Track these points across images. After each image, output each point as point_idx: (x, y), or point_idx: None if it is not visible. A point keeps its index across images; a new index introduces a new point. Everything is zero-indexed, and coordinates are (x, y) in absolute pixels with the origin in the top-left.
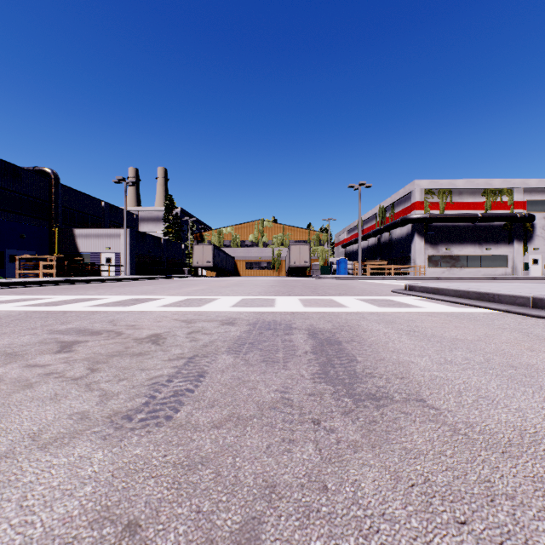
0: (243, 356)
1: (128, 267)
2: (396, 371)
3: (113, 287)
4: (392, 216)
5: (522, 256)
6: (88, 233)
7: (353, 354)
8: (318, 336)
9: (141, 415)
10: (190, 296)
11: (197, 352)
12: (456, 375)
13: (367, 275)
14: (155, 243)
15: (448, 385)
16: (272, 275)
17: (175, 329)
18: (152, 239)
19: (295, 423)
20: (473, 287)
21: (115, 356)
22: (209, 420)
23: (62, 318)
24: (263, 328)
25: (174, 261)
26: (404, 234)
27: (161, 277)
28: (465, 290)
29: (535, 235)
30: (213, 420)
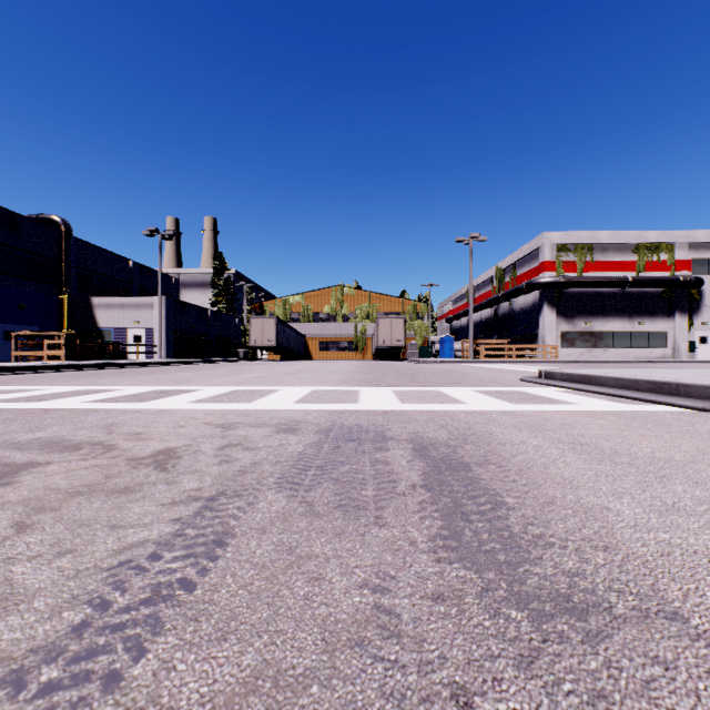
0: (303, 494)
1: (163, 348)
2: (587, 531)
3: (138, 374)
4: (514, 280)
5: (686, 333)
6: (111, 303)
7: (497, 491)
8: (429, 454)
9: (52, 669)
10: (239, 387)
11: (226, 485)
12: (707, 542)
13: (480, 358)
14: (199, 316)
15: (706, 568)
16: (355, 358)
17: (202, 441)
18: (196, 311)
19: (412, 704)
20: (638, 374)
21: (79, 494)
22: (206, 690)
23: (37, 420)
24: (341, 438)
25: (226, 339)
26: (529, 304)
27: (207, 360)
28: (631, 379)
29: (703, 305)
30: (214, 690)
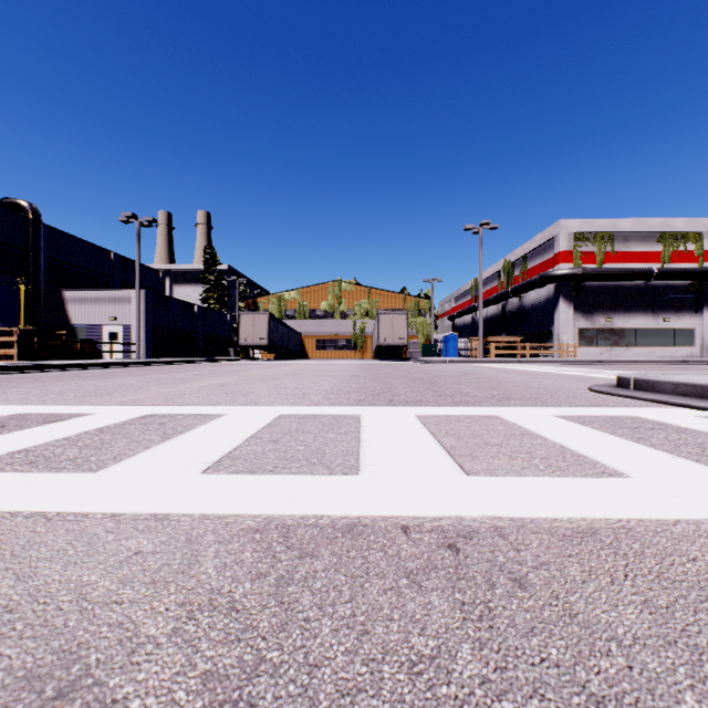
0: None
1: (141, 346)
2: None
3: (70, 379)
4: (524, 274)
5: None
6: (84, 296)
7: None
8: None
9: None
10: (162, 407)
11: None
12: None
13: (491, 357)
14: (185, 312)
15: None
16: (354, 357)
17: None
18: (181, 306)
19: None
20: None
21: None
22: None
23: None
24: None
25: (216, 337)
26: (542, 299)
27: (188, 360)
28: None
29: None
30: None
